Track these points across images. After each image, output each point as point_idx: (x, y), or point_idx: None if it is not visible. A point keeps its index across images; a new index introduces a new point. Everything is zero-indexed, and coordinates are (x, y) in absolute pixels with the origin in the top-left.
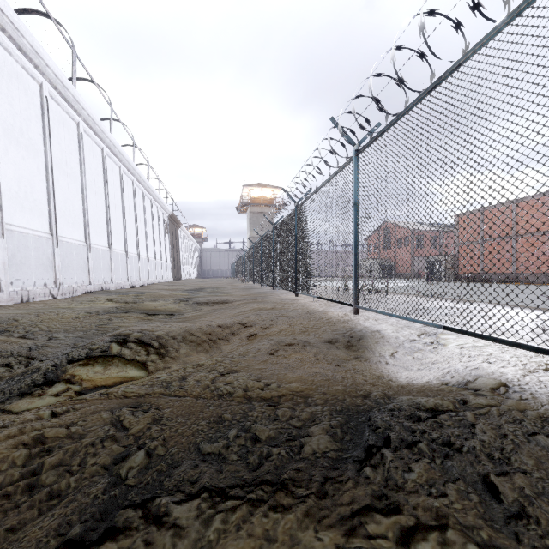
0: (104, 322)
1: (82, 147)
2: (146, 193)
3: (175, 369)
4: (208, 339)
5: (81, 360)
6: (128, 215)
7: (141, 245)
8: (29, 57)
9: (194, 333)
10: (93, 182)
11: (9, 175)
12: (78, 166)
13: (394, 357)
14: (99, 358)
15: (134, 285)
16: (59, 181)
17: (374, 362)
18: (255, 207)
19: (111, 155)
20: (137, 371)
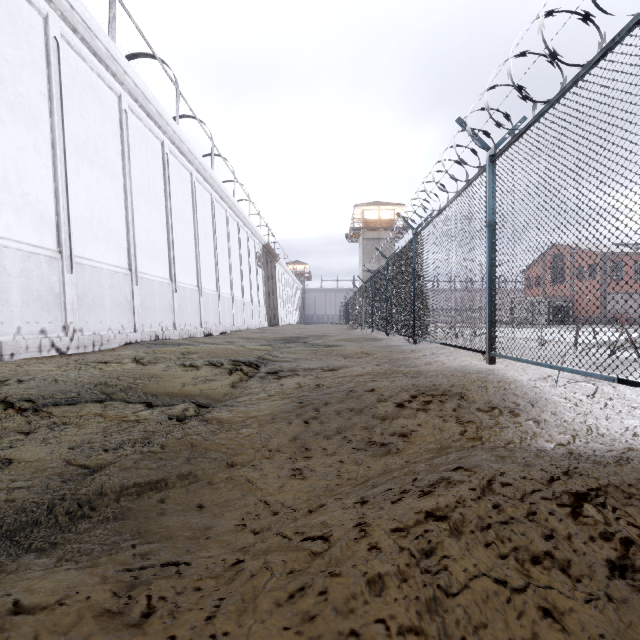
0: None
1: (127, 132)
2: (230, 213)
3: None
4: None
5: None
6: (203, 239)
7: (222, 280)
8: None
9: None
10: (147, 185)
11: None
12: (119, 158)
13: None
14: None
15: (210, 332)
16: (81, 173)
17: None
18: (369, 232)
19: (178, 154)
20: None
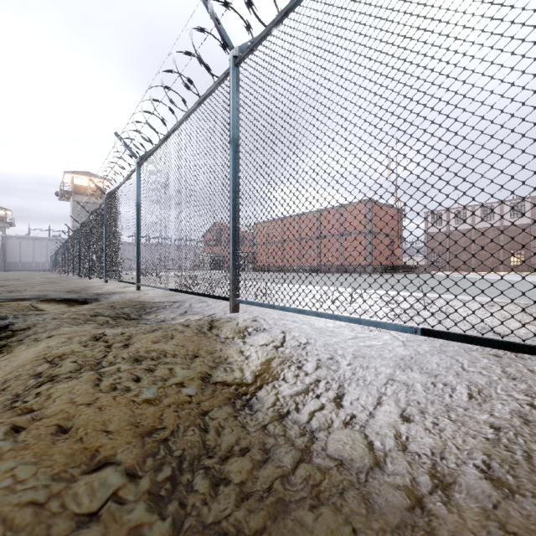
0: None
1: None
2: None
3: None
4: None
5: None
6: None
7: None
8: None
9: None
10: None
11: None
12: None
13: None
14: None
15: None
16: None
17: None
18: (80, 196)
19: None
20: None
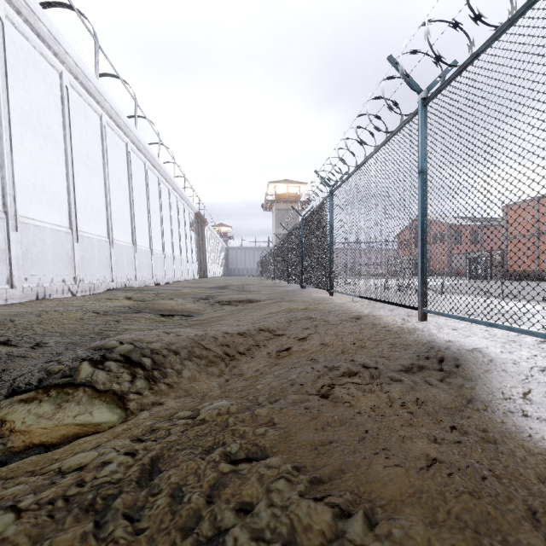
0: (110, 324)
1: (105, 141)
2: (172, 190)
3: (169, 408)
4: (225, 354)
5: (26, 392)
6: (153, 212)
7: (166, 242)
8: (47, 44)
9: (205, 345)
10: (117, 177)
11: (24, 165)
12: (101, 160)
13: (530, 401)
14: (55, 388)
15: (159, 282)
16: (80, 174)
17: (501, 412)
18: (280, 203)
19: (136, 150)
20: (108, 413)
